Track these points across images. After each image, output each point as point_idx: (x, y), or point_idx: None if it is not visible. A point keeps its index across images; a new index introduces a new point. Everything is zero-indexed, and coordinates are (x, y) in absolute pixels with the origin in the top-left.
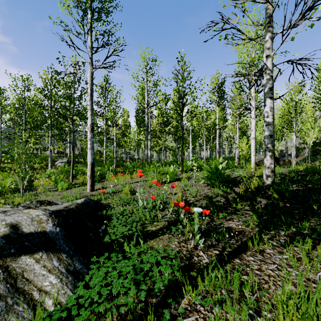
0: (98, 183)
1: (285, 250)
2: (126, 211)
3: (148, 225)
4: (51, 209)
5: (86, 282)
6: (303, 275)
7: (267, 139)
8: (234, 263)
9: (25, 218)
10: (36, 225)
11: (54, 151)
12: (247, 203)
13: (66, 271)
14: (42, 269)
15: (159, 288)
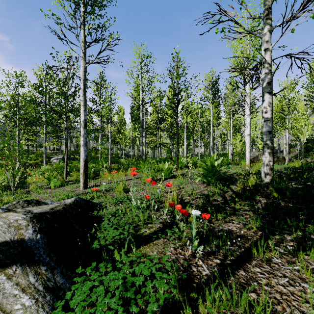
0: (92, 180)
1: (294, 258)
2: (118, 211)
3: (141, 227)
4: (36, 212)
5: (67, 301)
6: None
7: (265, 135)
8: (239, 275)
9: (1, 224)
10: (13, 233)
11: (50, 148)
12: (246, 203)
13: (44, 288)
14: (14, 288)
15: (152, 311)
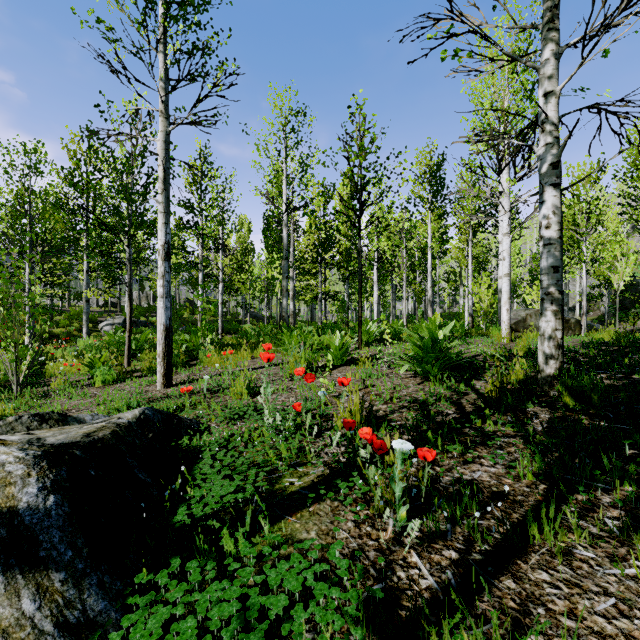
0: (182, 370)
1: (623, 549)
2: (235, 438)
3: (284, 474)
4: (52, 442)
5: None
6: None
7: (546, 275)
8: (503, 590)
9: None
10: None
11: (97, 302)
12: (509, 420)
13: (55, 626)
14: None
15: None
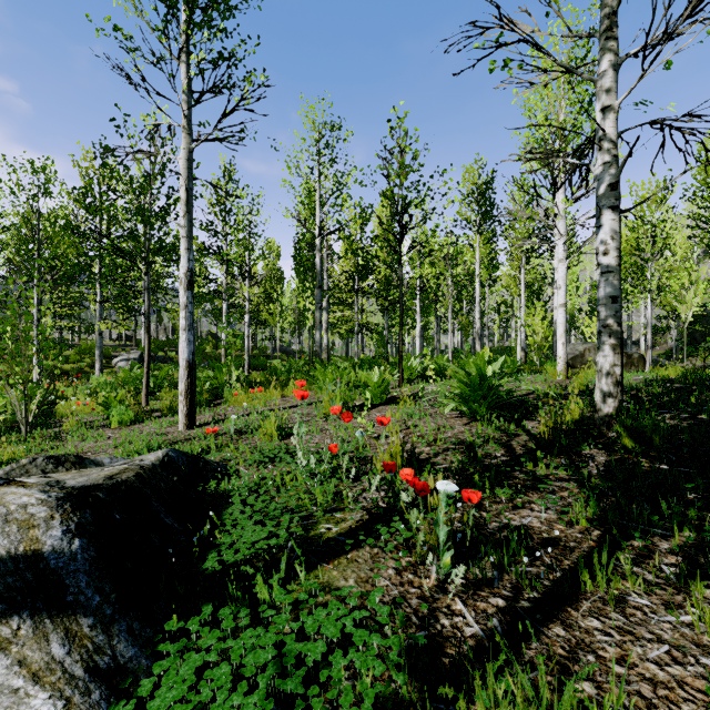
0: (206, 410)
1: (680, 596)
2: (266, 482)
3: (319, 520)
4: (72, 484)
5: (142, 701)
6: None
7: (604, 306)
8: (551, 637)
9: None
10: (16, 536)
11: (111, 335)
12: (562, 463)
13: (86, 671)
14: (13, 672)
15: None
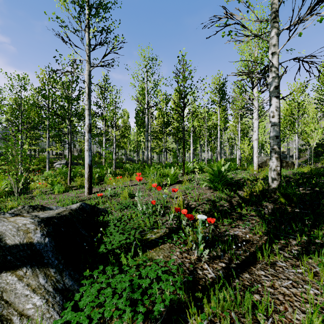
0: (96, 186)
1: (298, 262)
2: (124, 217)
3: (147, 232)
4: (42, 216)
5: (76, 302)
6: (322, 293)
7: (272, 140)
8: (243, 278)
9: (10, 228)
10: (22, 236)
11: (52, 153)
12: (253, 208)
13: (53, 289)
14: (25, 288)
15: (159, 311)
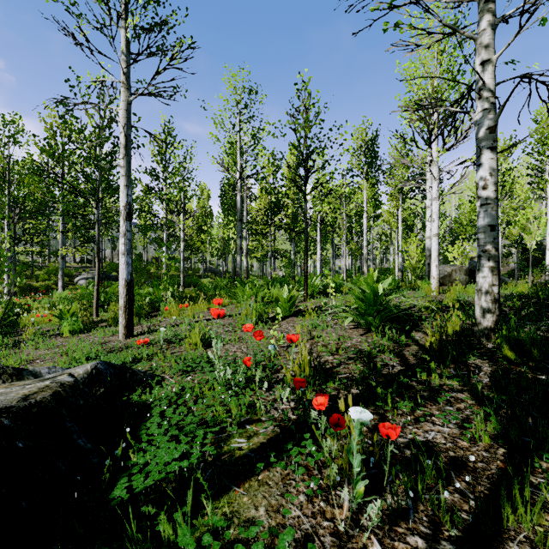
0: (144, 320)
1: None
2: (186, 392)
3: (233, 433)
4: None
5: None
6: None
7: (483, 233)
8: None
9: None
10: None
11: (75, 259)
12: (455, 374)
13: None
14: None
15: None
